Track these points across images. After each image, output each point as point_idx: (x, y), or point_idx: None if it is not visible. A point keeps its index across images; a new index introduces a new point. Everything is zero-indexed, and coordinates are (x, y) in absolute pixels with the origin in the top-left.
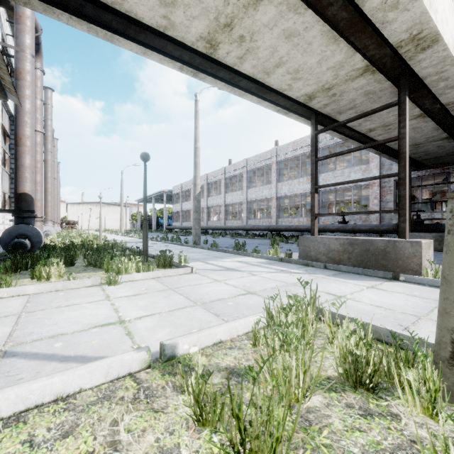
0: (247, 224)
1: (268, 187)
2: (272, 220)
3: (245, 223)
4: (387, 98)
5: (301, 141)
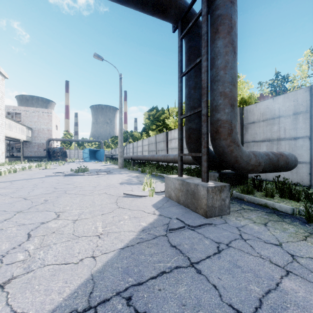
0: None
1: None
2: None
3: None
4: None
5: None
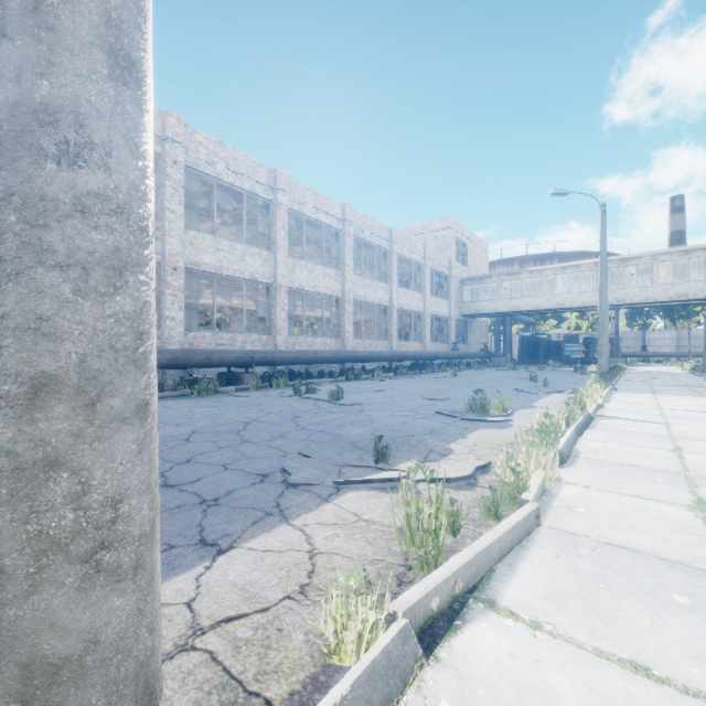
0: (351, 348)
1: (384, 287)
2: (393, 343)
3: (350, 345)
4: None
5: (416, 245)
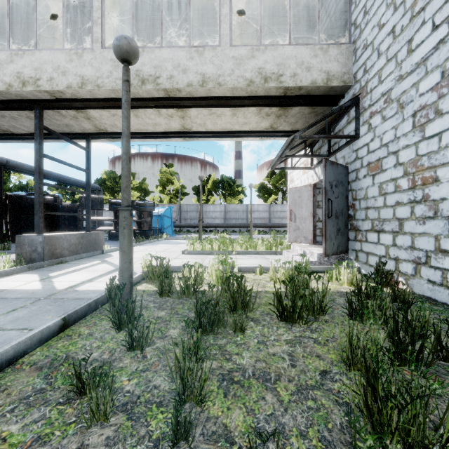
0: None
1: None
2: None
3: None
4: (53, 128)
5: None
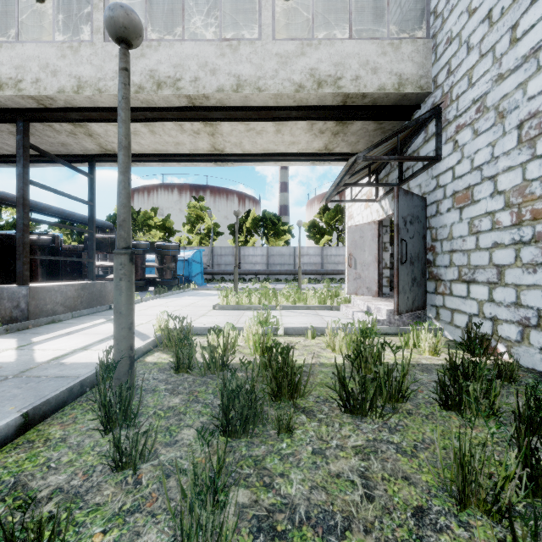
0: None
1: None
2: None
3: None
4: (45, 147)
5: None
